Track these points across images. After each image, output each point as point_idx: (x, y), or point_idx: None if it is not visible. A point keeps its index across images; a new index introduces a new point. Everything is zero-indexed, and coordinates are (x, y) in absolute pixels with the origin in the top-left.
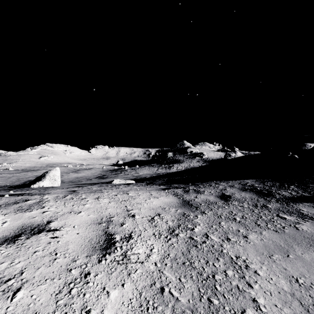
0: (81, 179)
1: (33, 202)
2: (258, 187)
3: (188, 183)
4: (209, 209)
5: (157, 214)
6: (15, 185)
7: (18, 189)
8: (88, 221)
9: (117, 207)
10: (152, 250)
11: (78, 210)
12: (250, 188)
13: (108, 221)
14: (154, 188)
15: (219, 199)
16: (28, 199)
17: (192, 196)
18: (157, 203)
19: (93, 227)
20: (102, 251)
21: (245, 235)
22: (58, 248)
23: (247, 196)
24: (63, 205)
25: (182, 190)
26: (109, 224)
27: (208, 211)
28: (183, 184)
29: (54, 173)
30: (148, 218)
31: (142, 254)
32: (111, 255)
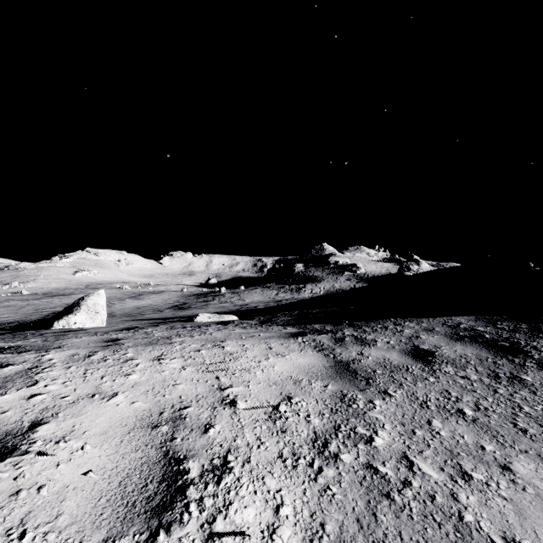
0: (144, 311)
1: (16, 371)
2: (485, 332)
3: (340, 323)
4: (396, 383)
5: (286, 397)
6: (30, 320)
7: (9, 335)
8: (129, 420)
9: (197, 381)
10: (280, 512)
11: (111, 389)
12: (469, 334)
13: (174, 419)
14: (274, 332)
15: (411, 360)
16: (7, 364)
17: (352, 350)
18: (283, 370)
19: (139, 437)
20: (150, 521)
21: (503, 463)
22: (35, 510)
23: (469, 354)
24: (81, 378)
25: (330, 338)
26: (177, 429)
27: (394, 388)
28: (331, 324)
29: (96, 301)
30: (267, 407)
31: (254, 526)
32: (172, 533)
